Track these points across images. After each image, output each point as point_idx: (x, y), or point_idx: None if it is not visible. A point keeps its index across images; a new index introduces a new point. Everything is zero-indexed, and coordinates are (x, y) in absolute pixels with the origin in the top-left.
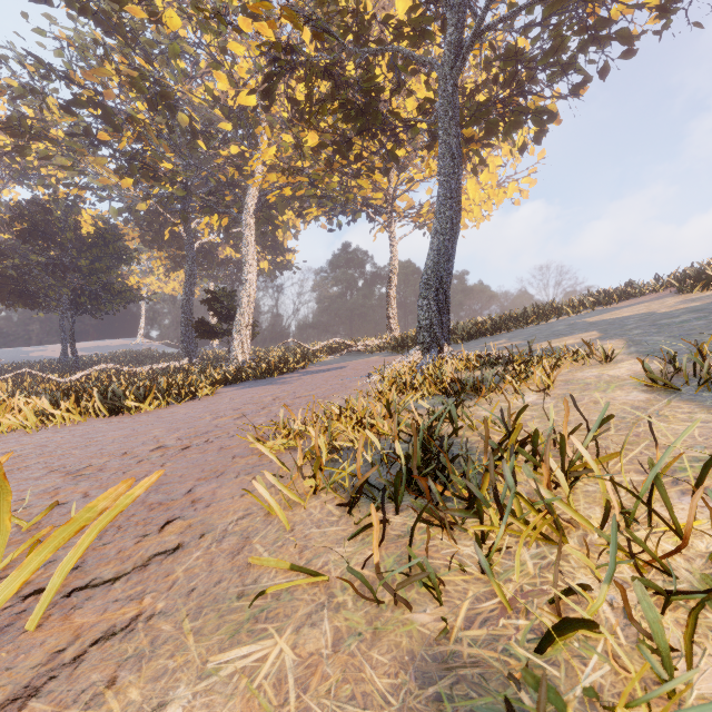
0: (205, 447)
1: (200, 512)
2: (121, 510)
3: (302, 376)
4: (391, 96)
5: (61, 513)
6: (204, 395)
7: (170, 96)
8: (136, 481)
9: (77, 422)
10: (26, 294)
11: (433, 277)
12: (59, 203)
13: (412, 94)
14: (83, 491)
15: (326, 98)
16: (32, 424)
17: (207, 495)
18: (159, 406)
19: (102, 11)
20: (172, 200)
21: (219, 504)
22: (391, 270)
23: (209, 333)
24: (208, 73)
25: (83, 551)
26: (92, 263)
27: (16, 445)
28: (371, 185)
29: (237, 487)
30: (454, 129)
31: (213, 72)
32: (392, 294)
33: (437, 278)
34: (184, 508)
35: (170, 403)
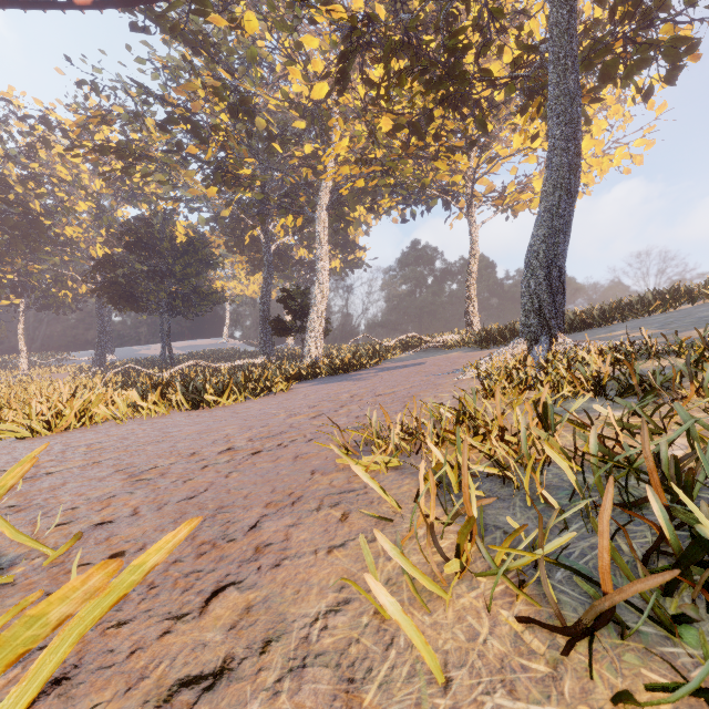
0: (277, 453)
1: (266, 576)
2: (123, 594)
3: (377, 372)
4: (479, 53)
5: (98, 539)
6: (279, 390)
7: (249, 101)
8: (193, 496)
9: (162, 414)
10: (132, 298)
11: (543, 250)
12: (158, 216)
13: (502, 50)
14: (135, 504)
15: (403, 71)
16: (125, 415)
17: (277, 539)
18: (236, 401)
19: (191, 31)
20: (252, 205)
21: (295, 563)
22: (470, 259)
23: (284, 330)
24: (283, 78)
25: (43, 685)
26: (184, 268)
27: (103, 436)
28: (449, 167)
29: (320, 530)
30: (571, 65)
31: (288, 75)
32: (471, 285)
33: (549, 252)
34: (242, 562)
35: (247, 398)
